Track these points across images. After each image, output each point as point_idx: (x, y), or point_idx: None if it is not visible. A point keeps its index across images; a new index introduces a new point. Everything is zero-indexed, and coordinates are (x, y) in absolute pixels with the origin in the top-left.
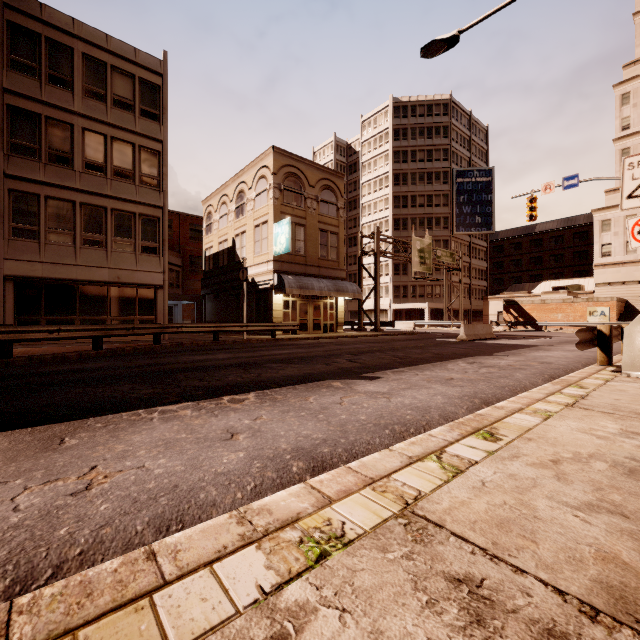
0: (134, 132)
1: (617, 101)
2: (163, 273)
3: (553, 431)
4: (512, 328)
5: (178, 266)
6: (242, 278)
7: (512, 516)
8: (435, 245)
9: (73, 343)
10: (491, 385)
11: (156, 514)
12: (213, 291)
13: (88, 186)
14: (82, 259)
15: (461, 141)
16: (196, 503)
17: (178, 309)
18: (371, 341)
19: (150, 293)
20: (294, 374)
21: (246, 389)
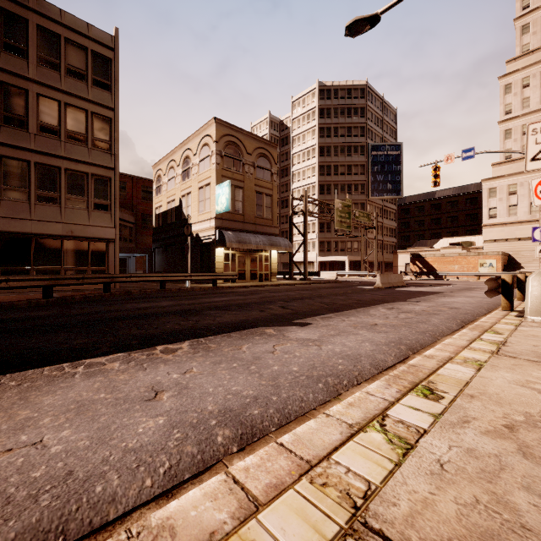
0: (87, 99)
1: (501, 90)
2: (114, 228)
3: (491, 385)
4: (417, 277)
5: (131, 223)
6: (187, 233)
7: (494, 526)
8: (354, 207)
9: (27, 292)
10: (412, 330)
11: (28, 525)
12: (162, 245)
13: (42, 147)
14: (36, 214)
15: (375, 120)
16: (89, 501)
17: (131, 261)
18: (301, 289)
19: (102, 246)
20: (230, 321)
21: (181, 337)
